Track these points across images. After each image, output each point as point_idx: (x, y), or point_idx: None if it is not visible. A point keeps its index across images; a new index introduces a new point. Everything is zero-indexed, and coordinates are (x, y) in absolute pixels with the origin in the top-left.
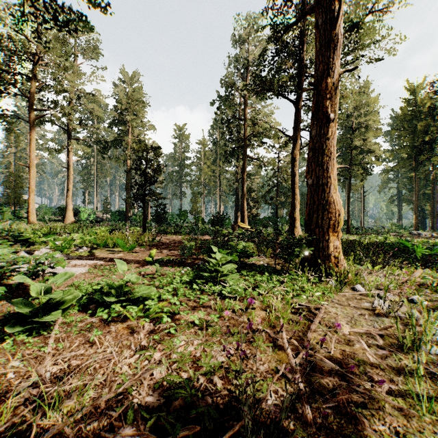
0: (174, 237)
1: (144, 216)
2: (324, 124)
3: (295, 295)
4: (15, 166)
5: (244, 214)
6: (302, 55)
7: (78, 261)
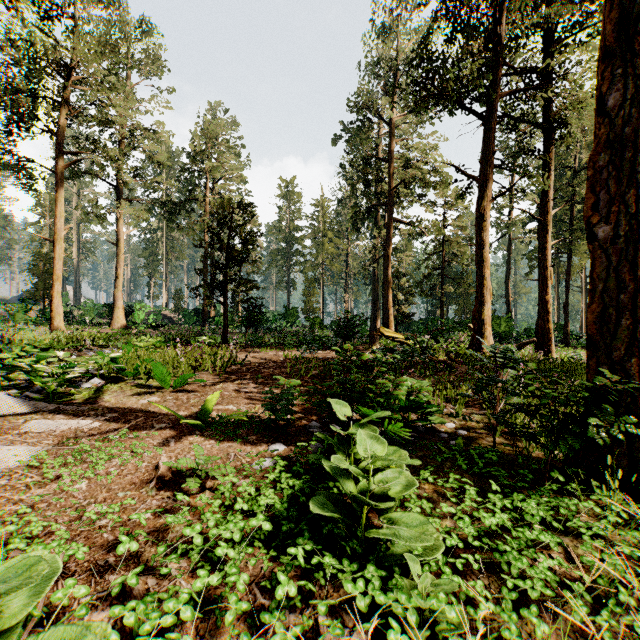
0: (272, 353)
1: (225, 318)
2: None
3: None
4: (50, 244)
5: (389, 314)
6: (497, 32)
7: (43, 420)
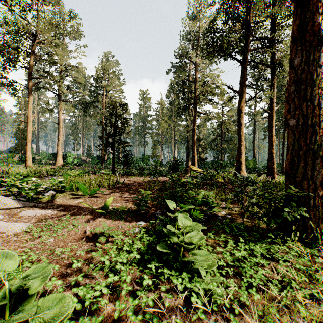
0: (137, 178)
1: (113, 160)
2: (314, 48)
3: (309, 298)
4: (24, 123)
5: (194, 158)
6: (248, 20)
7: (29, 211)
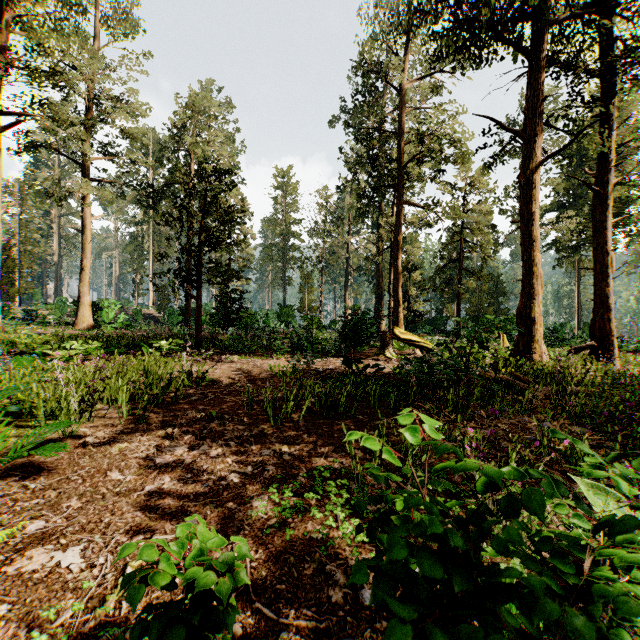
0: (254, 363)
1: (198, 316)
2: None
3: None
4: (20, 236)
5: (398, 312)
6: None
7: None
